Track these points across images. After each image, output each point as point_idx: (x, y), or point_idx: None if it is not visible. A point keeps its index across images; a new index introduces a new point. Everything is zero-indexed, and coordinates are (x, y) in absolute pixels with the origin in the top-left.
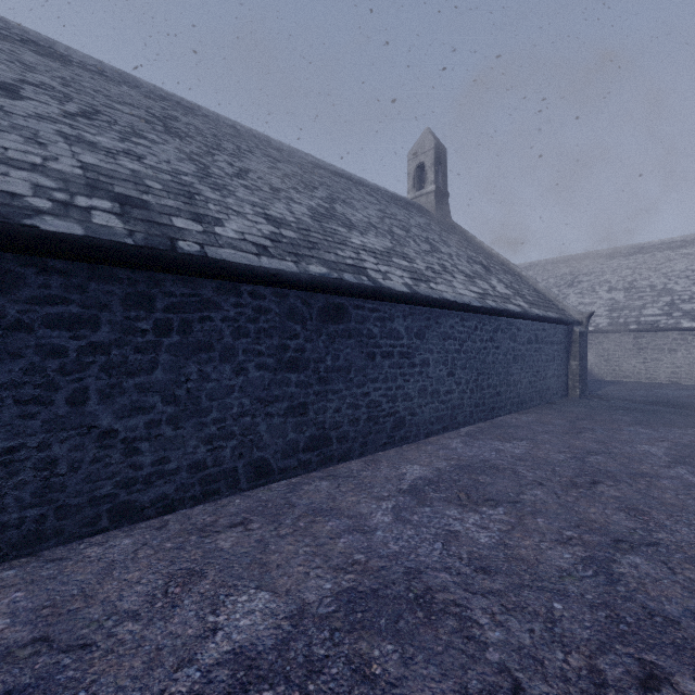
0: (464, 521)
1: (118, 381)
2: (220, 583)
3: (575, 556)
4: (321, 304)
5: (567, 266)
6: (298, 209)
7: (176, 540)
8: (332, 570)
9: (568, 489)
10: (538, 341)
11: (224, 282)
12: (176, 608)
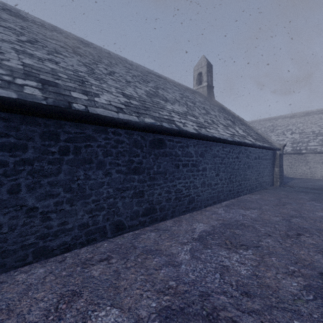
0: (230, 259)
1: (38, 180)
2: (90, 301)
3: (299, 284)
4: (151, 139)
5: (270, 122)
6: (139, 91)
7: (69, 270)
8: (156, 293)
9: (285, 238)
10: (259, 158)
11: (98, 126)
12: (61, 321)
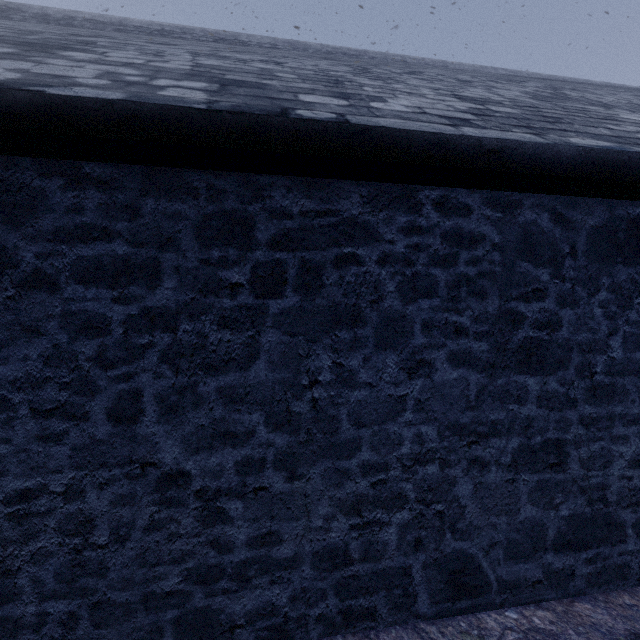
0: None
1: (191, 381)
2: None
3: None
4: (598, 220)
5: None
6: (505, 92)
7: None
8: None
9: None
10: None
11: (383, 185)
12: None
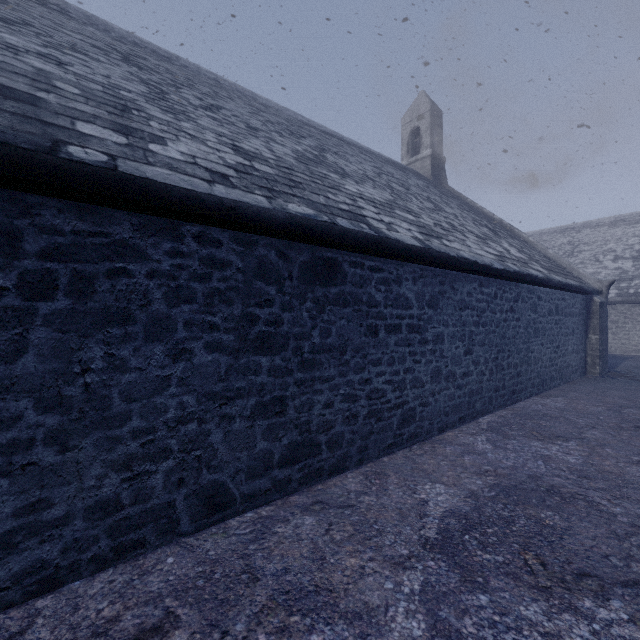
0: None
1: None
2: None
3: None
4: (306, 258)
5: (565, 236)
6: (279, 148)
7: None
8: None
9: None
10: (558, 312)
11: (152, 218)
12: None
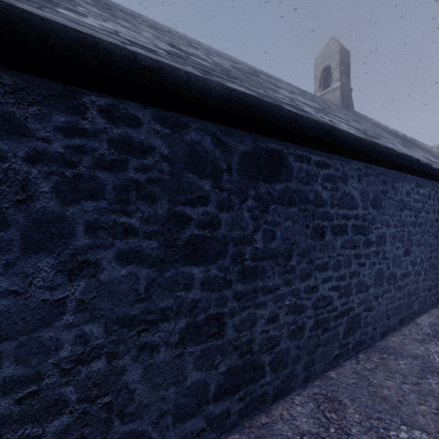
0: None
1: None
2: None
3: None
4: (247, 148)
5: None
6: (217, 60)
7: None
8: None
9: None
10: None
11: (38, 79)
12: None
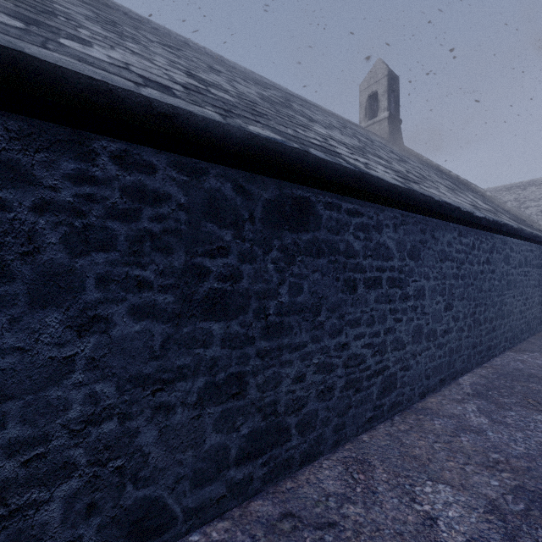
0: None
1: None
2: None
3: None
4: (271, 195)
5: (511, 193)
6: (243, 88)
7: None
8: None
9: None
10: (526, 264)
11: (45, 124)
12: None
